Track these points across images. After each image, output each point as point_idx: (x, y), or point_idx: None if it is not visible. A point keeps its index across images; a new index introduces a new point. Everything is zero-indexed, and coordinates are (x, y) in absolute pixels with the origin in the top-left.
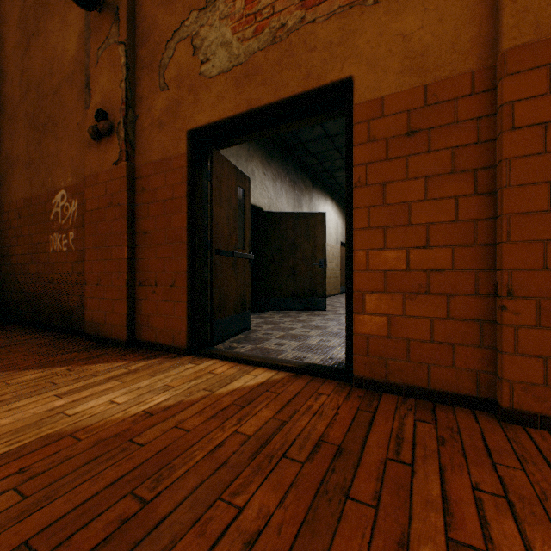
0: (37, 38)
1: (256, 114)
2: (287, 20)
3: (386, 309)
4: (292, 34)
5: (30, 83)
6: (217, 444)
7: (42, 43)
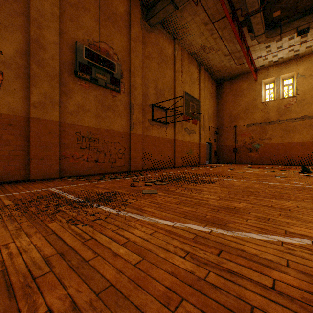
0: None
1: None
2: None
3: (4, 164)
4: None
5: None
6: None
7: None
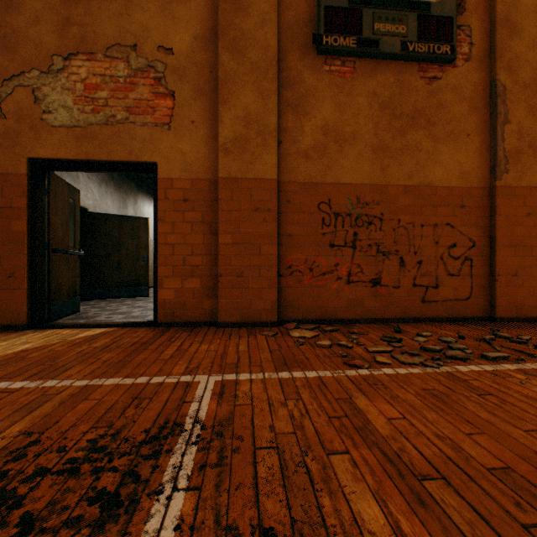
0: None
1: (93, 163)
2: (117, 114)
3: (175, 285)
4: (120, 124)
5: None
6: (81, 351)
7: None
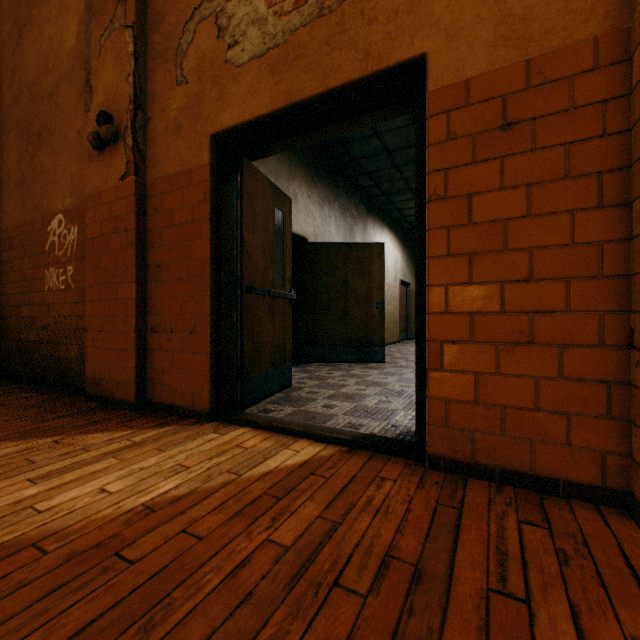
0: (30, 28)
1: (297, 111)
2: None
3: (473, 365)
4: (345, 3)
5: (22, 84)
6: (239, 562)
7: (36, 34)
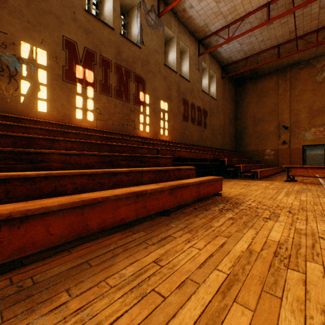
0: (259, 125)
1: (314, 145)
2: (320, 136)
3: None
4: (321, 138)
5: (257, 131)
6: None
7: (261, 126)
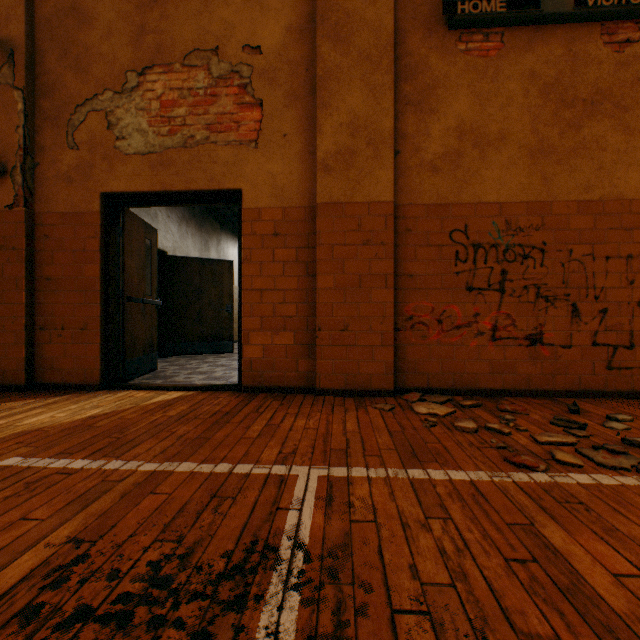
0: None
1: (170, 194)
2: (196, 134)
3: (263, 341)
4: (200, 146)
5: None
6: (153, 420)
7: None
